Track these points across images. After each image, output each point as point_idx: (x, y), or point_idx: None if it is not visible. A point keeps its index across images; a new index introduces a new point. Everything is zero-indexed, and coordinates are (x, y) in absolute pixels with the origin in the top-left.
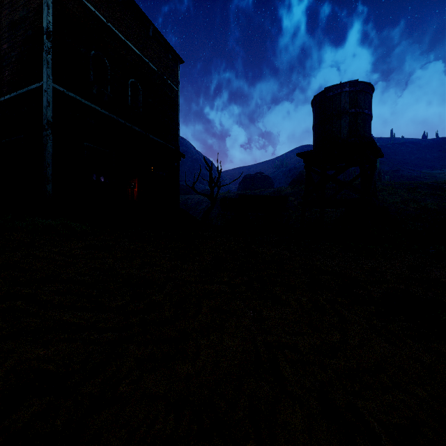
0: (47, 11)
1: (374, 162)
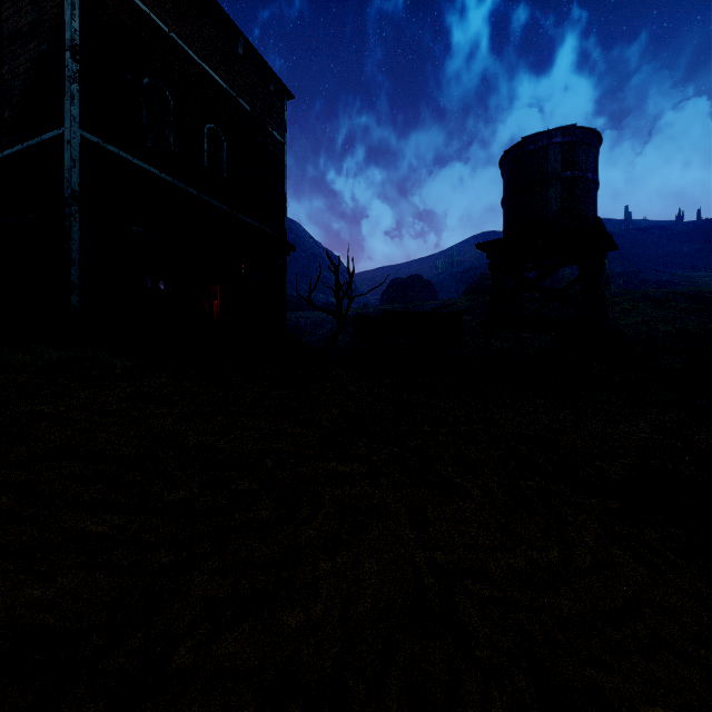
0: (72, 13)
1: (602, 257)
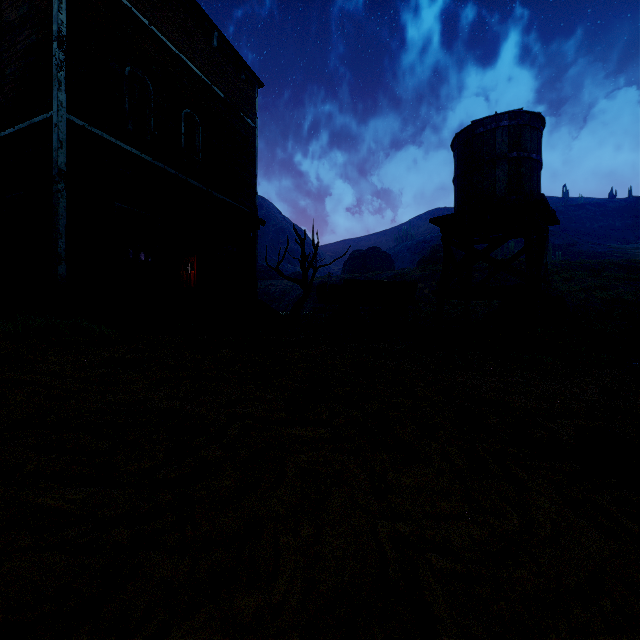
0: (59, 6)
1: (545, 231)
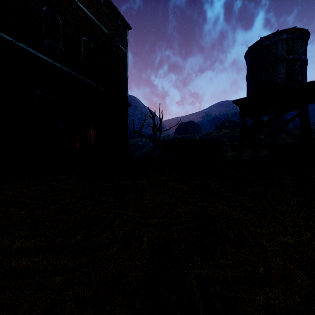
0: None
1: (307, 107)
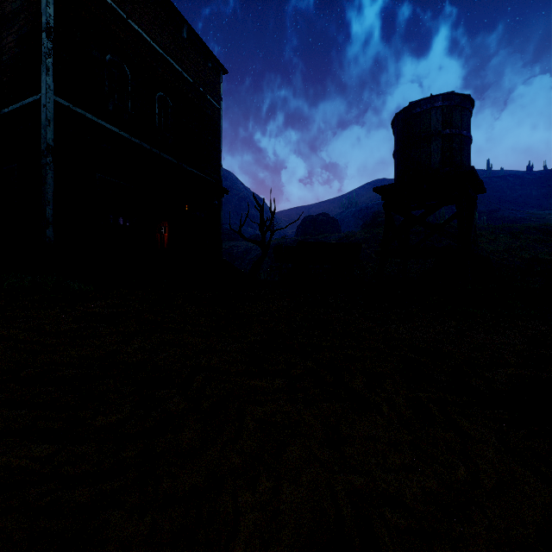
0: (47, 1)
1: (474, 198)
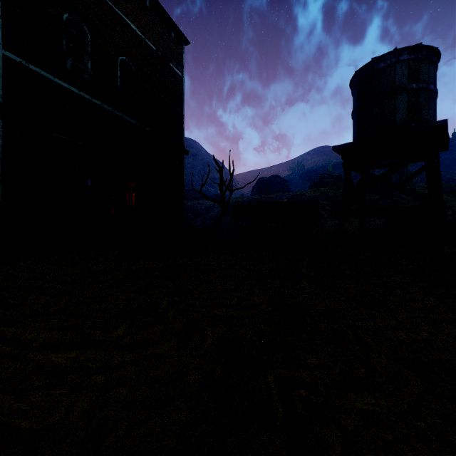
0: None
1: (438, 156)
